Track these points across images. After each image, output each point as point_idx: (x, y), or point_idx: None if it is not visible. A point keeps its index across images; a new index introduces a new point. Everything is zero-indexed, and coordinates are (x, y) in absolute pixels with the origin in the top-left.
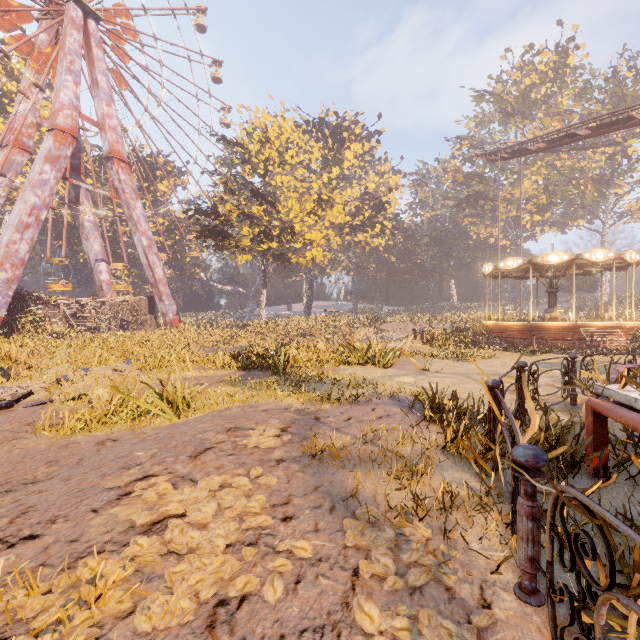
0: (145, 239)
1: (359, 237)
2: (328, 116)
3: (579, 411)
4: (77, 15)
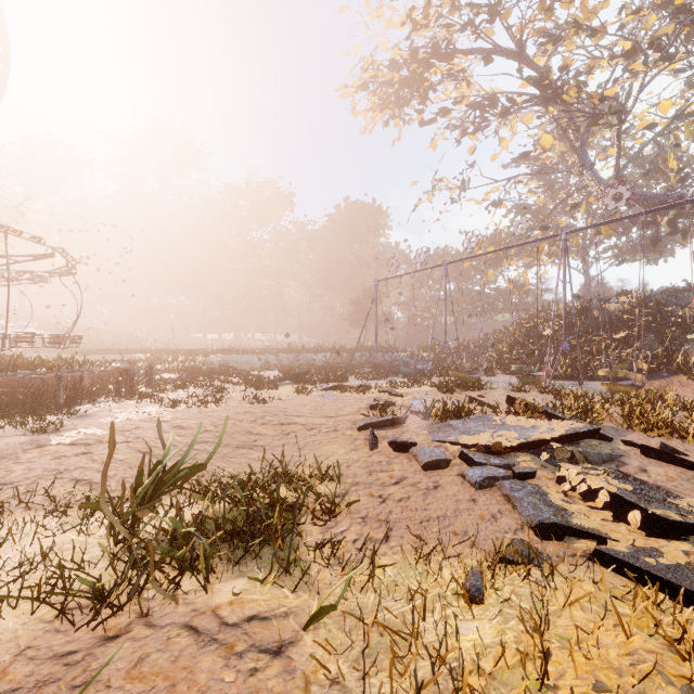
0: None
1: None
2: None
3: None
4: None
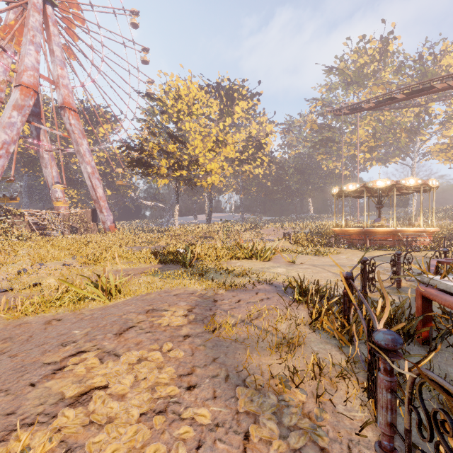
0: (89, 167)
1: (245, 168)
2: (223, 81)
3: (403, 292)
4: (38, 1)
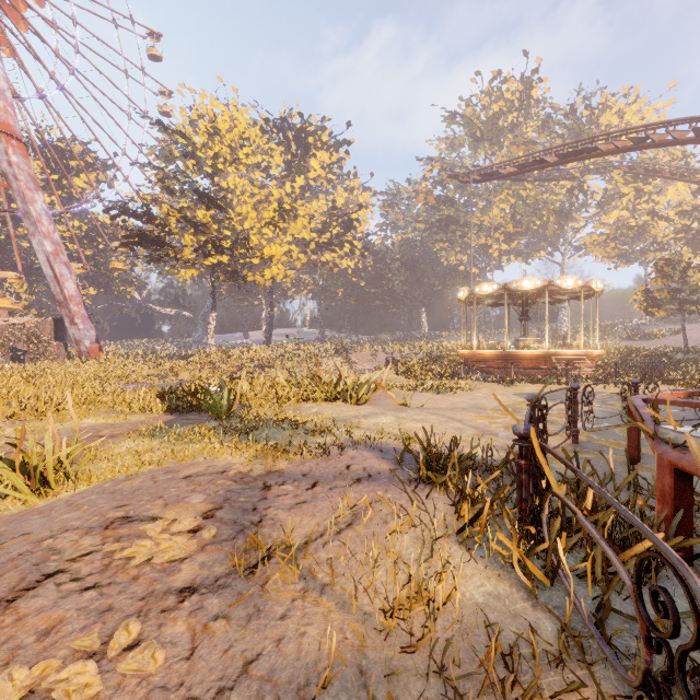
0: (49, 243)
1: (326, 257)
2: (291, 117)
3: (584, 451)
4: None
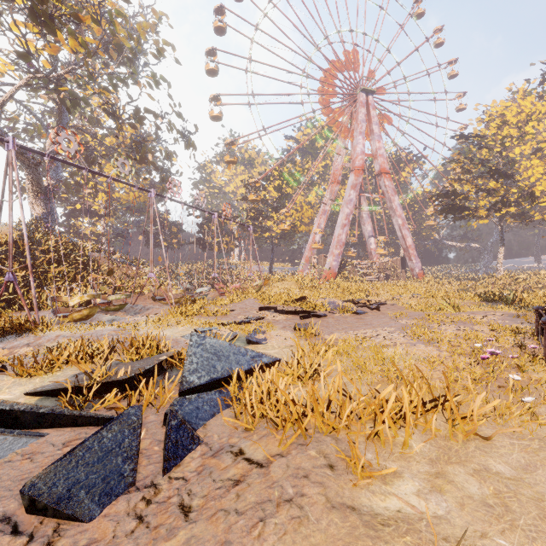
0: (400, 220)
1: None
2: None
3: None
4: (363, 98)
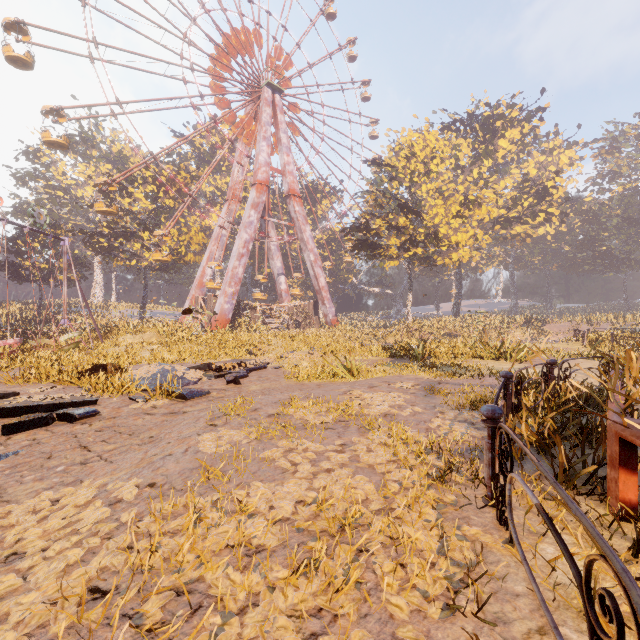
0: (312, 255)
1: (516, 229)
2: (478, 108)
3: None
4: (268, 95)
